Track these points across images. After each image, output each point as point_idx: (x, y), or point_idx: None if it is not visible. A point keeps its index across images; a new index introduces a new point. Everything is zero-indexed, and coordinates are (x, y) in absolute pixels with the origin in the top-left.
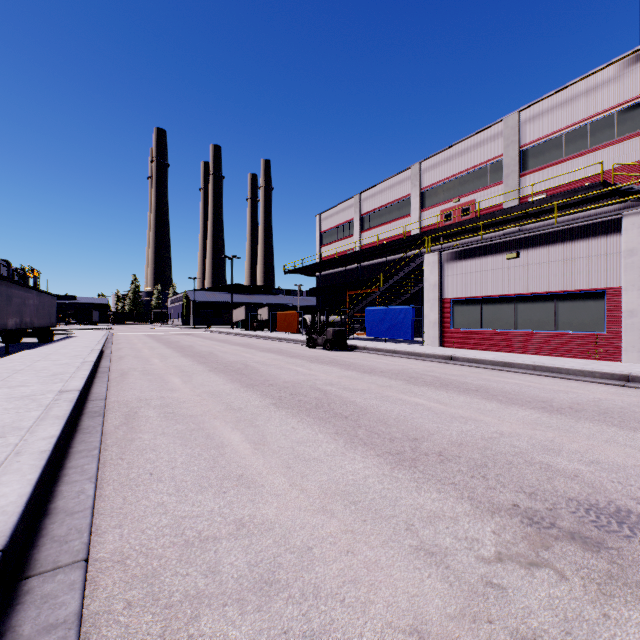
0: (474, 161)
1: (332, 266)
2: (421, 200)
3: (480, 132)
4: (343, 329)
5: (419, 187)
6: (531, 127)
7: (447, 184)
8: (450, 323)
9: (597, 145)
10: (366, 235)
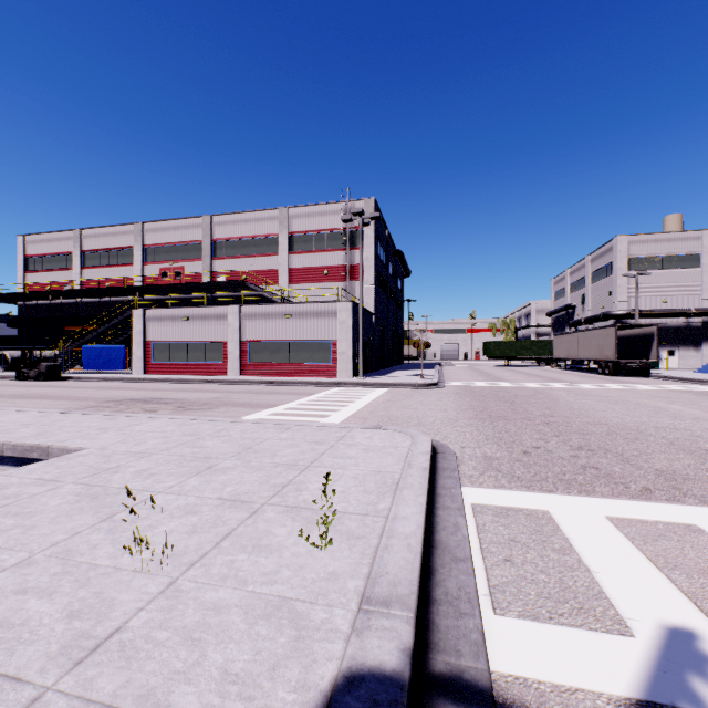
0: (184, 238)
1: (43, 297)
2: (144, 255)
3: (188, 218)
4: (58, 364)
5: (142, 243)
6: (219, 229)
7: (165, 248)
8: (152, 358)
9: (249, 254)
10: (88, 272)
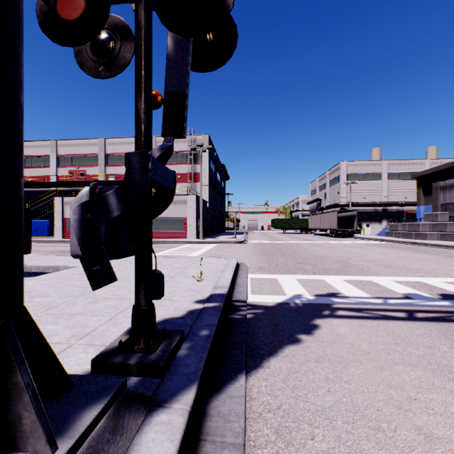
0: (86, 151)
1: None
2: (57, 161)
3: (89, 139)
4: None
5: (56, 154)
6: (110, 147)
7: (73, 157)
8: (68, 228)
9: None
10: None
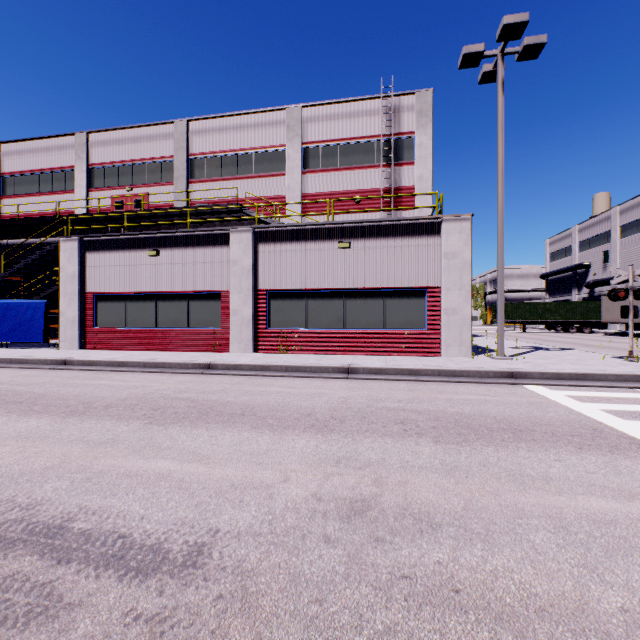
0: (148, 153)
1: None
2: (89, 177)
3: (153, 125)
4: None
5: (86, 161)
6: (197, 140)
7: (120, 168)
8: (93, 321)
9: (243, 175)
10: (9, 203)
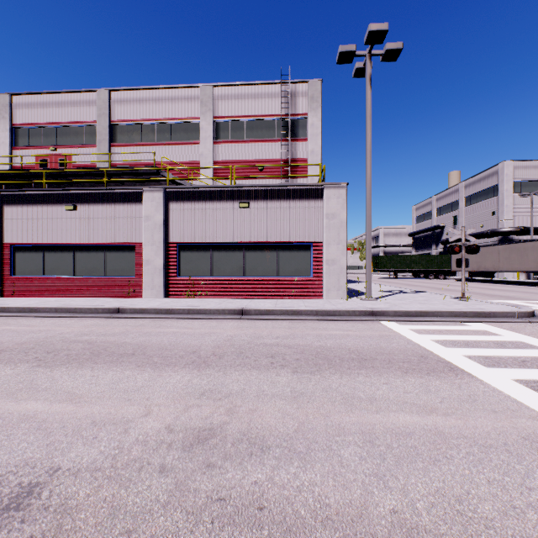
0: (72, 117)
1: None
2: (13, 136)
3: (77, 92)
4: None
5: (10, 121)
6: (119, 108)
7: (44, 129)
8: (11, 270)
9: (161, 142)
10: None
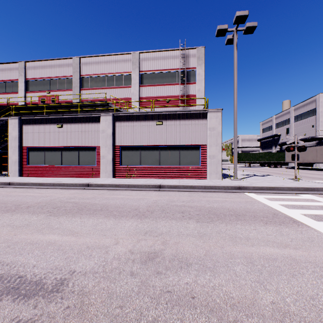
0: (58, 74)
1: None
2: (26, 85)
3: (61, 59)
4: None
5: (24, 77)
6: (85, 67)
7: (43, 81)
8: (27, 162)
9: (109, 86)
10: None
